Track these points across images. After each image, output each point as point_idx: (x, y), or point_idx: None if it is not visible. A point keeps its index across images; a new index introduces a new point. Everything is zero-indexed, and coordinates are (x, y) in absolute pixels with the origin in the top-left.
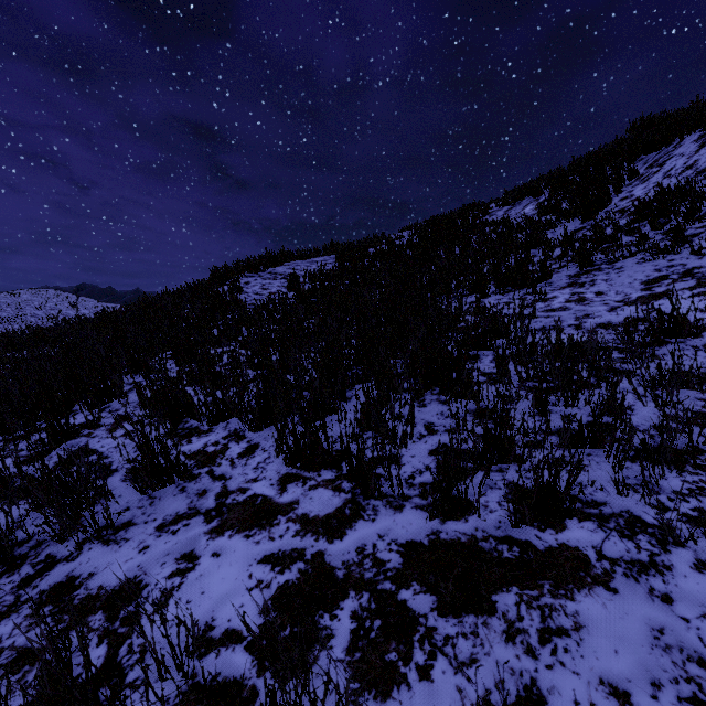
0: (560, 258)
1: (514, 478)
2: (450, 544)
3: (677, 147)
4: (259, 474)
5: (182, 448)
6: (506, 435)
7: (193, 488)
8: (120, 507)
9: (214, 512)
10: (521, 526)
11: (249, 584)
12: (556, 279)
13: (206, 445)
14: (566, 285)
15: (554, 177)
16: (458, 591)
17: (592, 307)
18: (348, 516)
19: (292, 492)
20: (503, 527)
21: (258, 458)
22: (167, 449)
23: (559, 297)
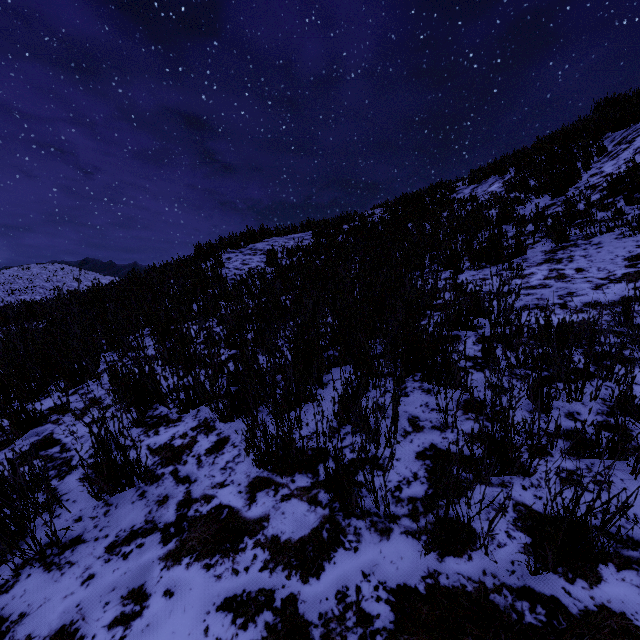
0: (534, 234)
1: (521, 496)
2: (453, 594)
3: None
4: (227, 477)
5: (148, 440)
6: (511, 444)
7: (154, 493)
8: (72, 517)
9: (173, 528)
10: (542, 573)
11: None
12: (531, 255)
13: (174, 437)
14: (542, 261)
15: (519, 156)
16: None
17: (575, 284)
18: (325, 542)
19: (262, 503)
20: (518, 572)
21: (227, 455)
22: (125, 450)
23: (537, 273)
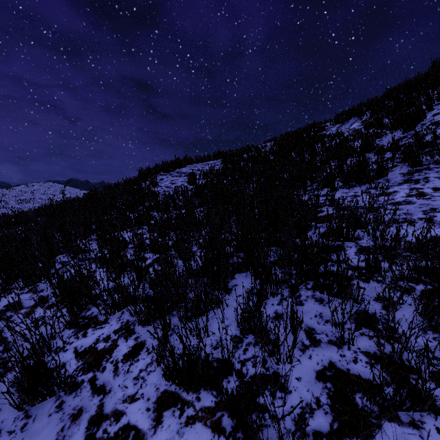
0: (393, 160)
1: None
2: None
3: None
4: (138, 389)
5: (76, 343)
6: (425, 385)
7: (70, 404)
8: None
9: None
10: None
11: None
12: (392, 176)
13: (98, 340)
14: (402, 181)
15: (373, 102)
16: None
17: (435, 201)
18: None
19: (167, 427)
20: None
21: (141, 363)
22: (45, 363)
23: (400, 191)
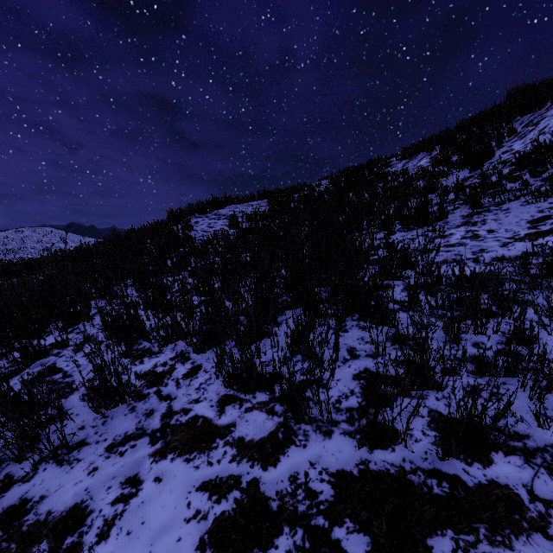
0: (455, 201)
1: (435, 405)
2: (379, 476)
3: (549, 109)
4: (201, 395)
5: (135, 368)
6: (427, 365)
7: (142, 407)
8: (76, 426)
9: (159, 433)
10: (447, 459)
11: (187, 514)
12: (451, 219)
13: (156, 365)
14: (461, 224)
15: (444, 135)
16: (391, 532)
17: (486, 243)
18: (280, 441)
19: (230, 414)
20: (430, 459)
21: (200, 379)
22: (118, 373)
23: (456, 234)
